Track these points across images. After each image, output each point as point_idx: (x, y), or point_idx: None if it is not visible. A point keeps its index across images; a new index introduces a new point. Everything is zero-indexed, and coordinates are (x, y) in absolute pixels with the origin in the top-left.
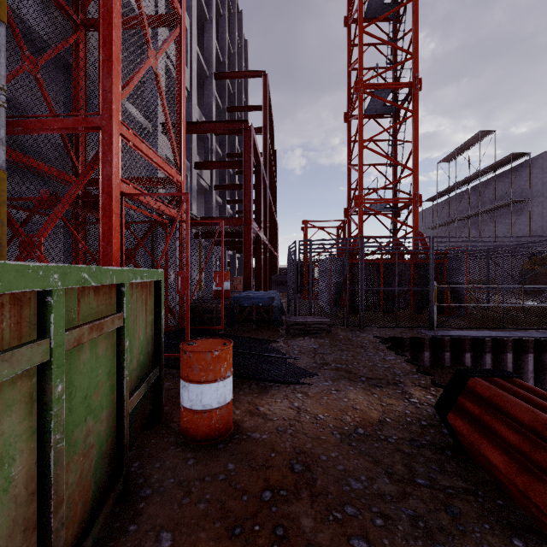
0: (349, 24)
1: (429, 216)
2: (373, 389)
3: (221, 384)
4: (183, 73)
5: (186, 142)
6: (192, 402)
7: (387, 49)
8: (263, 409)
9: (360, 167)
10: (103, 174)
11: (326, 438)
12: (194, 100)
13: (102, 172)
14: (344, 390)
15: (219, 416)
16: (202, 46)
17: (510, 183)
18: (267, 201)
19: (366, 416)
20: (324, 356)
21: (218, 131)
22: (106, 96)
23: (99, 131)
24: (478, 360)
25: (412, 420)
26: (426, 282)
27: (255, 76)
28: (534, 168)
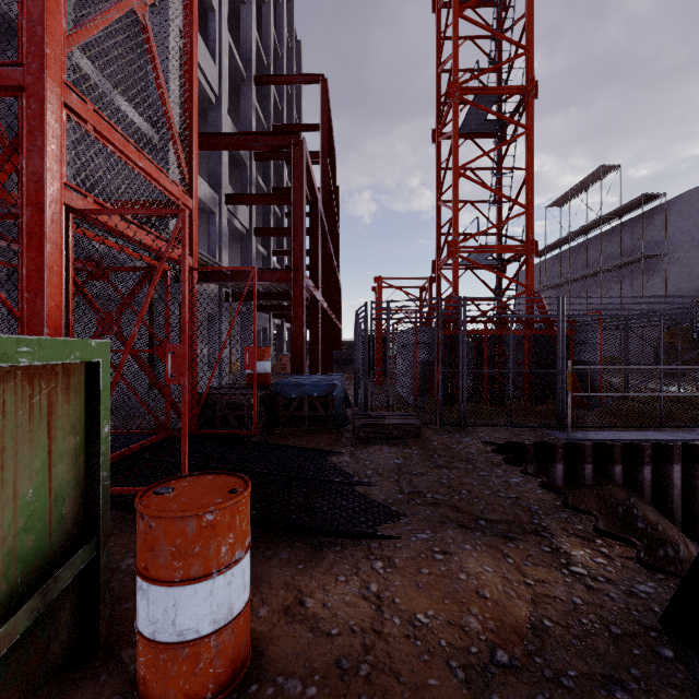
0: (439, 9)
1: (535, 276)
2: (502, 546)
3: (221, 580)
4: (194, 39)
5: (214, 166)
6: (155, 626)
7: (491, 42)
8: (313, 604)
9: (454, 203)
10: (28, 171)
11: (439, 682)
12: (225, 108)
13: (25, 166)
14: (457, 551)
15: (215, 650)
16: (237, 40)
17: (640, 233)
18: (326, 251)
19: (506, 616)
20: (413, 479)
21: (256, 146)
22: (33, 30)
23: (21, 94)
24: (631, 475)
25: (591, 621)
26: (553, 361)
27: (310, 82)
28: (671, 214)
